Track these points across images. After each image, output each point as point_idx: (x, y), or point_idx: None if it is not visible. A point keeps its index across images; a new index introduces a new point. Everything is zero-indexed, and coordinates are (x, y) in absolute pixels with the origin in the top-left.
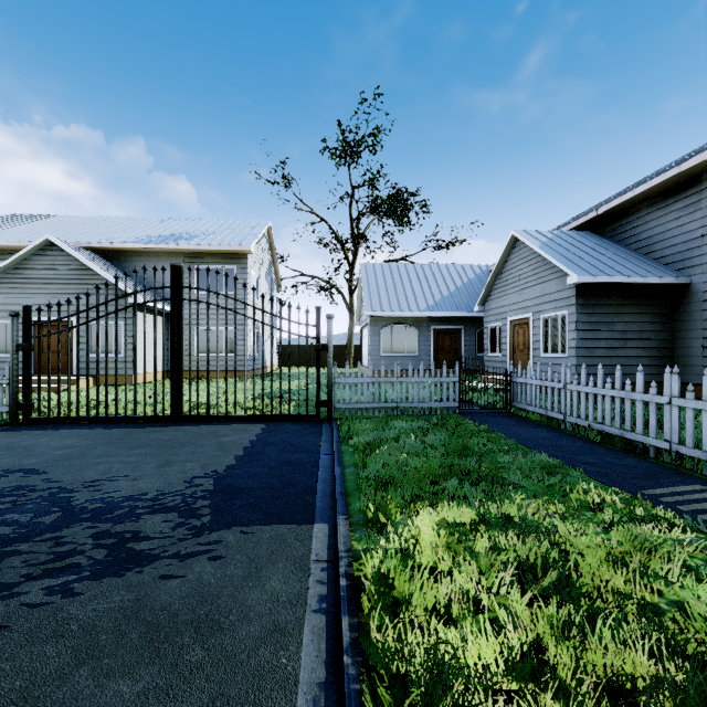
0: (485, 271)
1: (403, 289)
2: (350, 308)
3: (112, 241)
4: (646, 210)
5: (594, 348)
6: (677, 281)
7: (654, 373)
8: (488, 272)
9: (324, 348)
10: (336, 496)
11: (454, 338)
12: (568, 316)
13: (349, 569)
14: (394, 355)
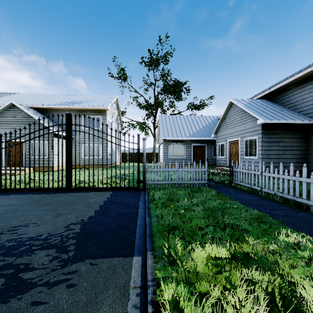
0: (216, 118)
1: (178, 127)
2: (154, 136)
3: (43, 104)
4: (294, 89)
5: (270, 154)
6: (310, 122)
7: (298, 166)
8: (217, 119)
9: (141, 154)
10: (146, 237)
11: (202, 149)
12: (258, 139)
13: (154, 297)
14: (174, 157)
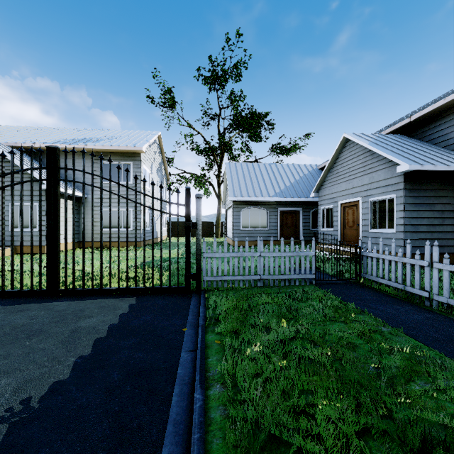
0: (315, 168)
1: (257, 181)
2: (218, 196)
3: (34, 142)
4: (453, 115)
5: (419, 225)
6: None
7: None
8: (317, 169)
9: (193, 225)
10: None
11: (294, 217)
12: (396, 199)
13: None
14: (251, 229)
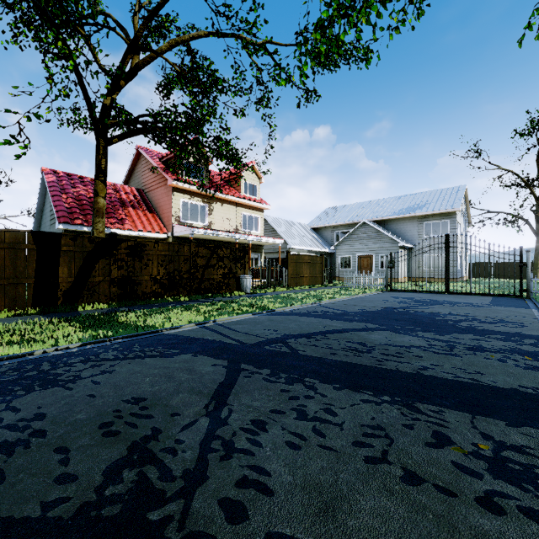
0: None
1: None
2: (537, 233)
3: (382, 216)
4: None
5: None
6: None
7: None
8: None
9: (524, 265)
10: (538, 307)
11: None
12: None
13: None
14: None
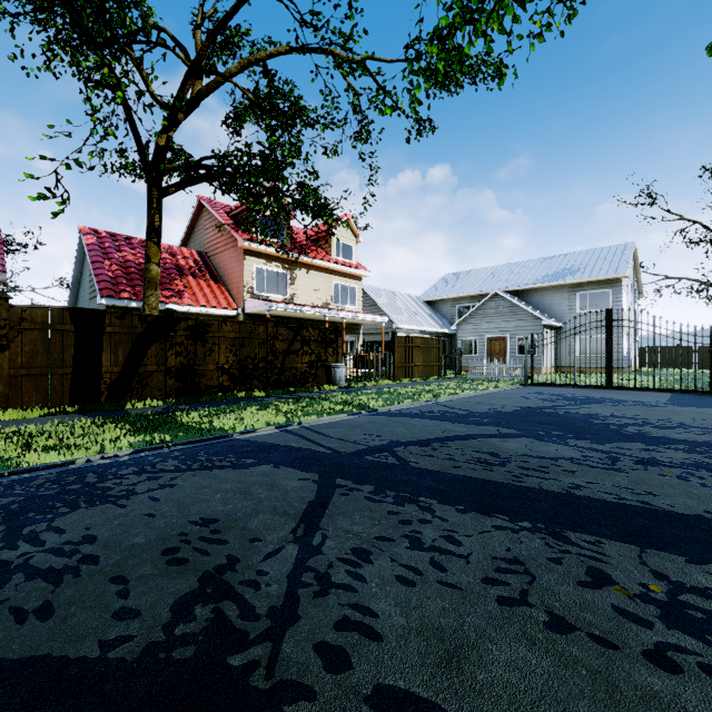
0: None
1: None
2: None
3: (520, 285)
4: None
5: None
6: None
7: None
8: None
9: None
10: None
11: None
12: None
13: None
14: None
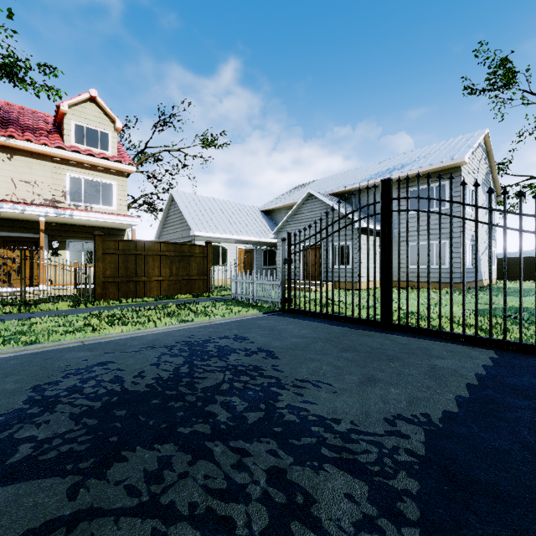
0: None
1: None
2: None
3: (345, 185)
4: None
5: None
6: None
7: None
8: None
9: None
10: None
11: None
12: None
13: None
14: None
